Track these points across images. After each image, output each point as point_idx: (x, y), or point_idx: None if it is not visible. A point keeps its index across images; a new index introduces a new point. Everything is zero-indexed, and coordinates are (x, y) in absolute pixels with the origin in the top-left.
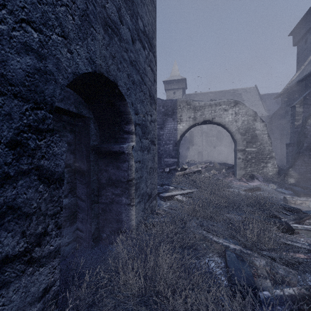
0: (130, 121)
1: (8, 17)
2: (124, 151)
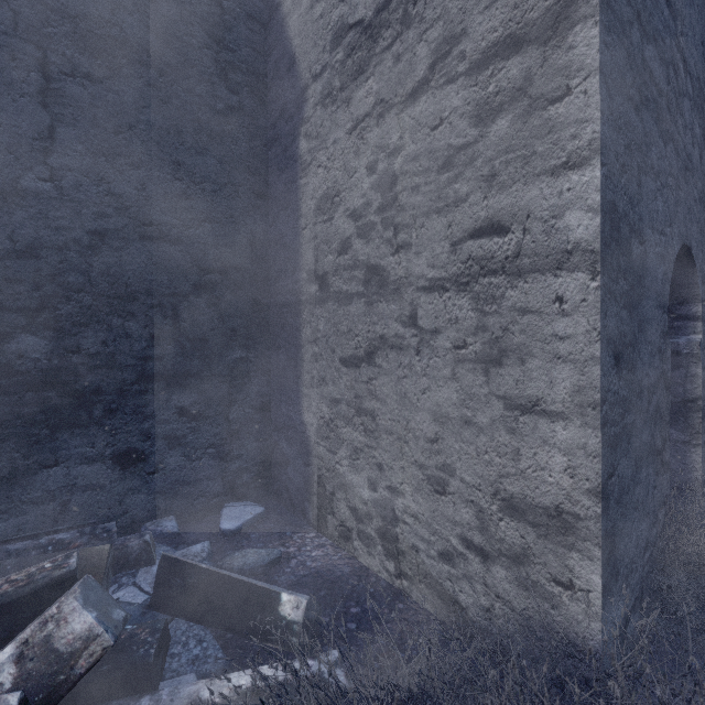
0: (693, 298)
1: (657, 237)
2: (679, 350)
